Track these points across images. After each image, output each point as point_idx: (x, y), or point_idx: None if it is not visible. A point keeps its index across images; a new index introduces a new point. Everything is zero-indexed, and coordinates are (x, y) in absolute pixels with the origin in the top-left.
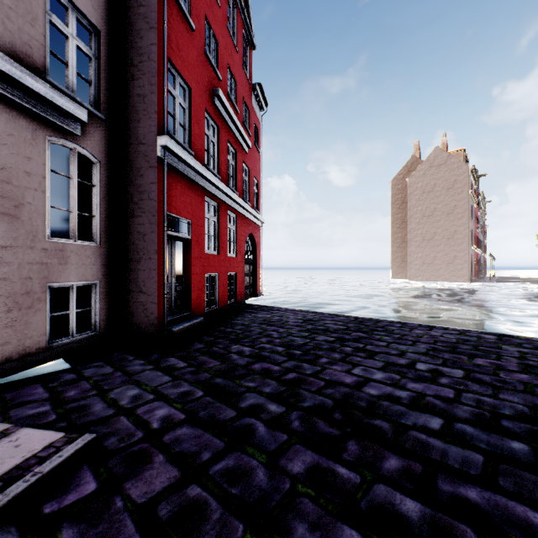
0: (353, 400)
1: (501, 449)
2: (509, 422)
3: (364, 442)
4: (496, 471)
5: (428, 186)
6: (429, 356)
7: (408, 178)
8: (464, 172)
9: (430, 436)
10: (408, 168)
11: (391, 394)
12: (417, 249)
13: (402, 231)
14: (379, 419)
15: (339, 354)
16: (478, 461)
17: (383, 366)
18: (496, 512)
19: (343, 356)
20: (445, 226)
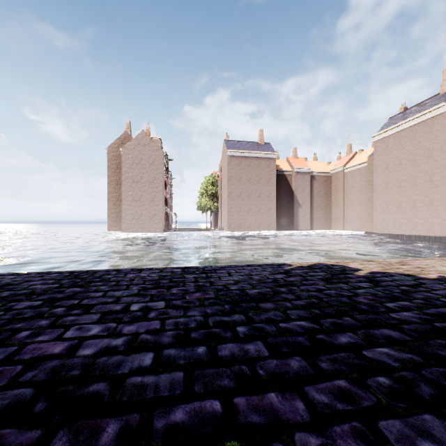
0: (64, 373)
1: (193, 358)
2: (195, 332)
3: (77, 425)
4: (192, 380)
5: (137, 158)
6: (140, 295)
7: (122, 148)
8: (161, 155)
9: (145, 375)
10: (122, 140)
11: (108, 346)
12: (129, 207)
13: (117, 191)
14: (96, 382)
15: (48, 319)
16: (181, 379)
17: (101, 318)
18: (196, 420)
19: (53, 321)
20: (148, 191)
